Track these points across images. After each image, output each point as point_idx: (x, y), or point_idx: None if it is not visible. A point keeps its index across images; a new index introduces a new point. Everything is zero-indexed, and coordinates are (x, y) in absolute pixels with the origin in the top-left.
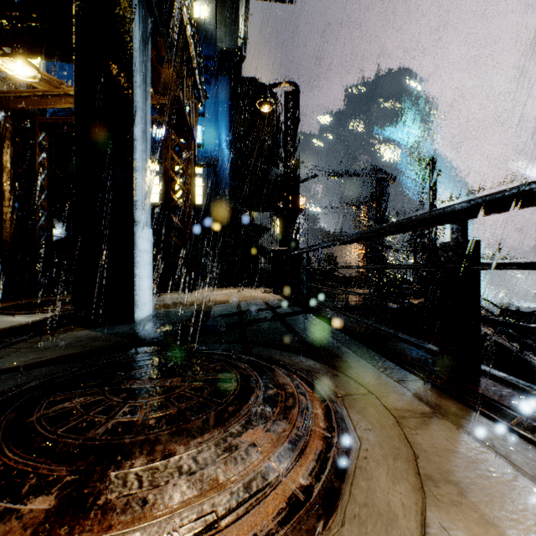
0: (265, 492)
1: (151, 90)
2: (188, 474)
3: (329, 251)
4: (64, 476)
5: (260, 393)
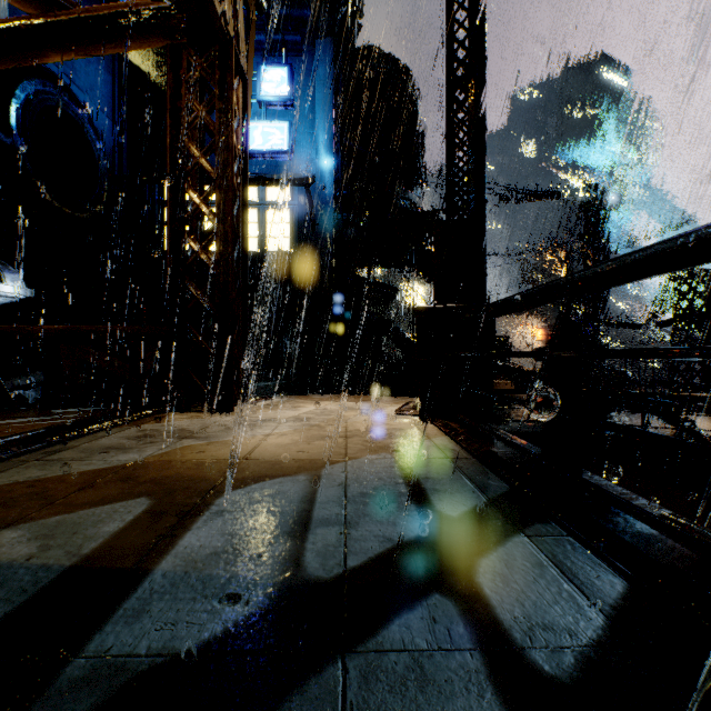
0: None
1: None
2: None
3: None
4: None
5: None
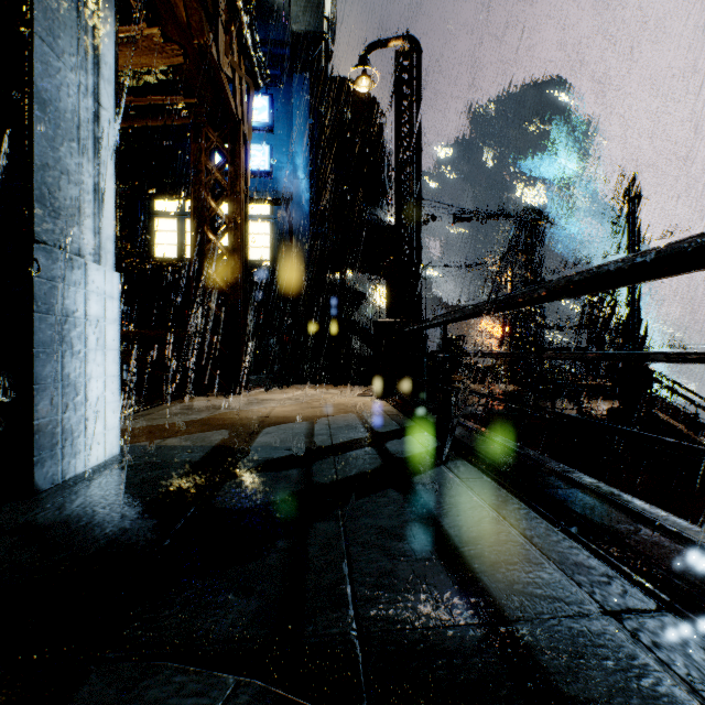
0: None
1: (155, 32)
2: None
3: (450, 330)
4: None
5: None
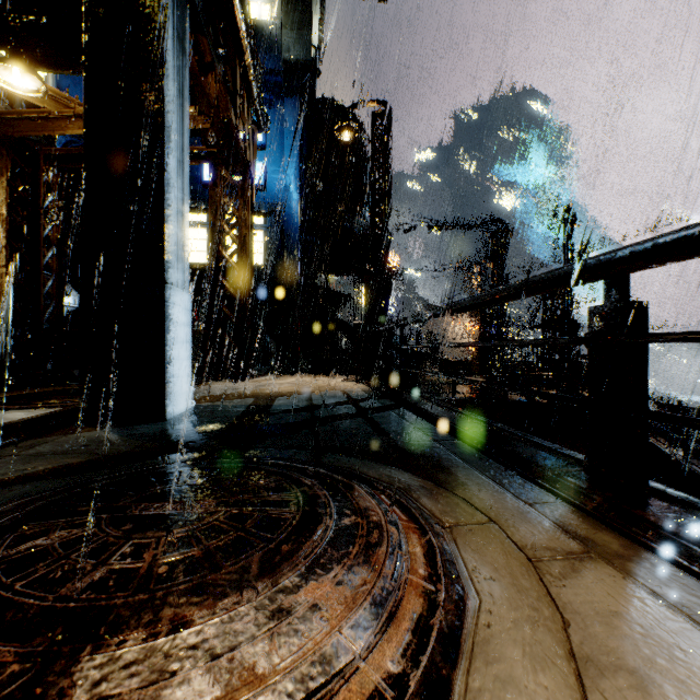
0: (331, 689)
1: (192, 109)
2: (209, 659)
3: (431, 328)
4: (9, 664)
5: (330, 523)
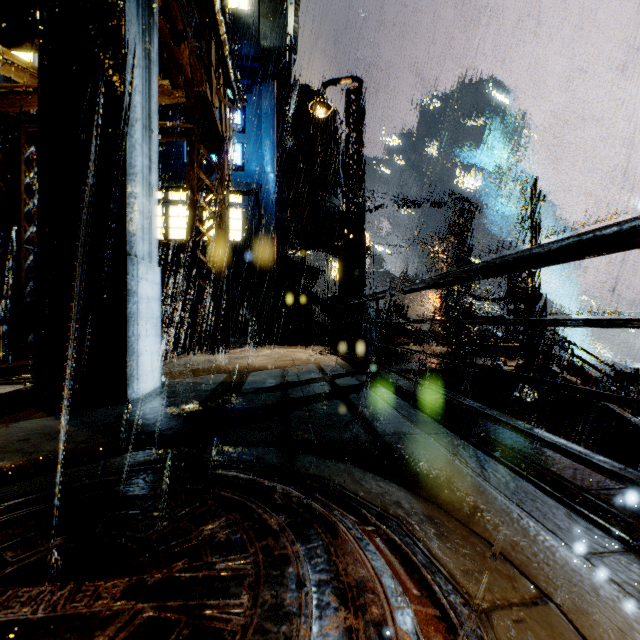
0: None
1: (167, 82)
2: None
3: (398, 300)
4: None
5: (305, 636)
